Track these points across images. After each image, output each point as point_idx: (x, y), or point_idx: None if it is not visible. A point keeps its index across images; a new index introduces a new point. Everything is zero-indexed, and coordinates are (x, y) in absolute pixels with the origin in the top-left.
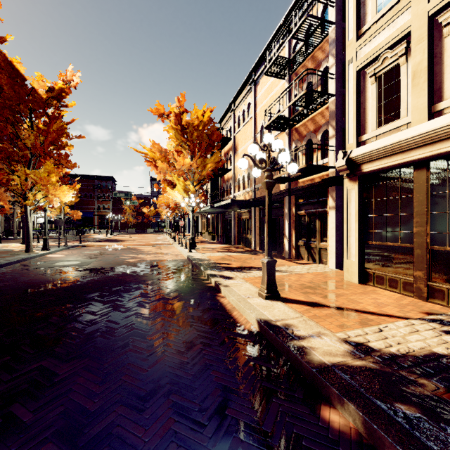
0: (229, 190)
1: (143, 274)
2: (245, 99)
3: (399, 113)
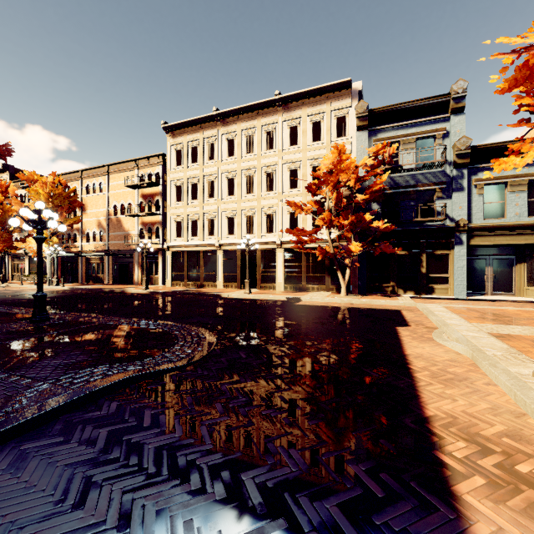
0: (73, 238)
1: (69, 293)
2: (96, 177)
3: (182, 235)
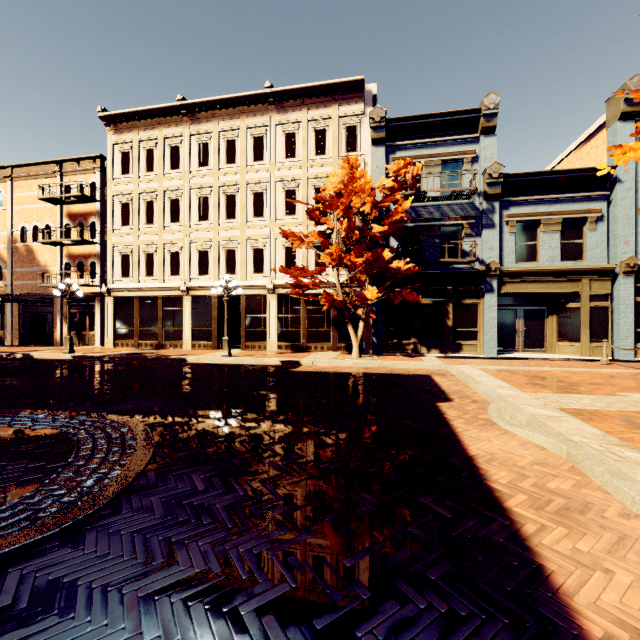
0: None
1: None
2: None
3: (130, 274)
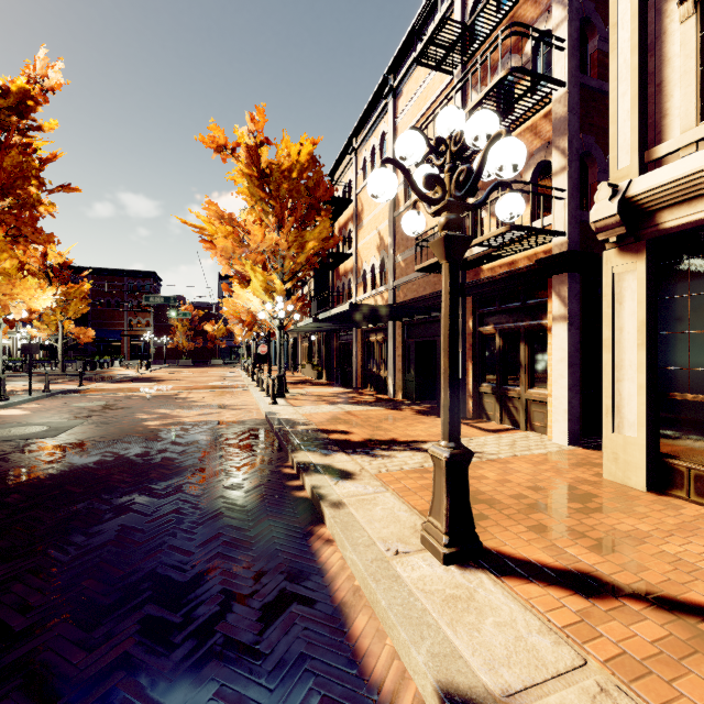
0: (348, 291)
1: (158, 461)
2: (375, 127)
3: None
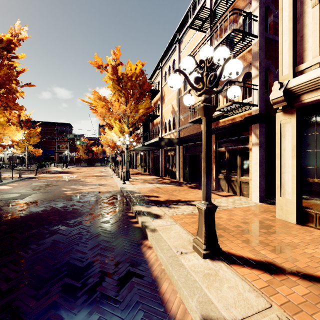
0: (158, 132)
1: (71, 210)
2: (170, 57)
3: None
